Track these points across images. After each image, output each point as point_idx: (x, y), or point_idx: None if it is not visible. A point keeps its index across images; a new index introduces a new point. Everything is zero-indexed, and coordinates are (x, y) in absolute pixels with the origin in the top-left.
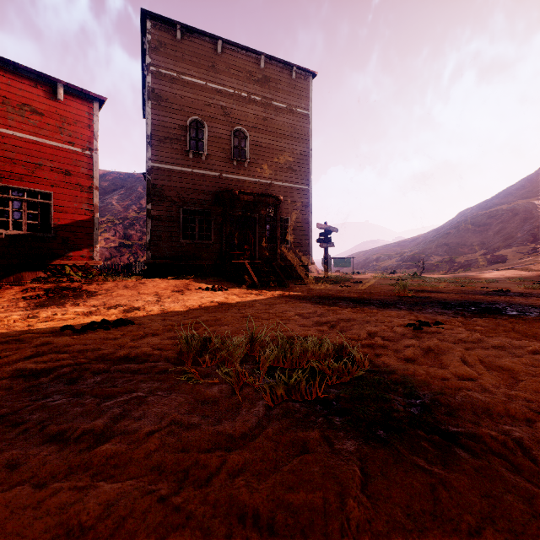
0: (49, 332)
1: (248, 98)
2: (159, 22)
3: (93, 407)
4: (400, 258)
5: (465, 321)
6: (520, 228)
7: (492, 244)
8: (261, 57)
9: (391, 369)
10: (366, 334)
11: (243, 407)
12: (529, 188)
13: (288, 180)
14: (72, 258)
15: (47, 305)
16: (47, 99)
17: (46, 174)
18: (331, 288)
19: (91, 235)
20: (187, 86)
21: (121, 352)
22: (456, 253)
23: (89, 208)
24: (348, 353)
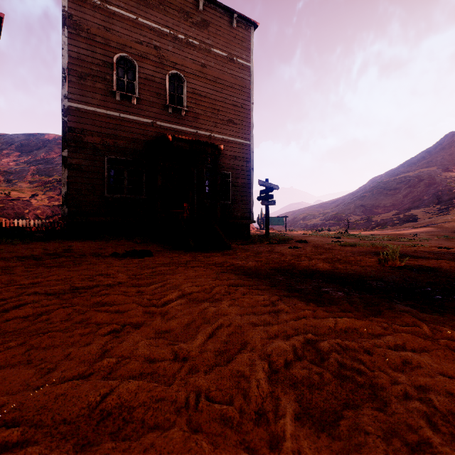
0: None
1: (185, 41)
2: None
3: None
4: (324, 217)
5: None
6: (425, 191)
7: (402, 205)
8: None
9: None
10: None
11: None
12: (429, 159)
13: (228, 134)
14: None
15: None
16: None
17: None
18: (280, 250)
19: None
20: (114, 18)
21: None
22: (371, 213)
23: None
24: None
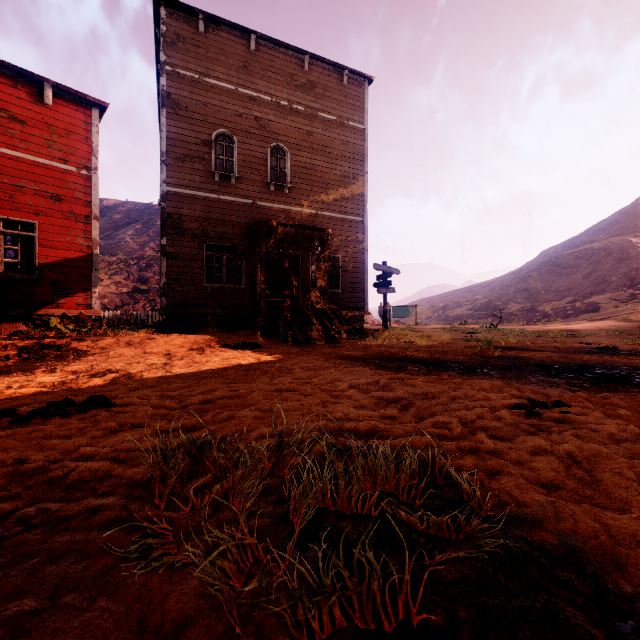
0: None
1: (289, 107)
2: (177, 10)
3: None
4: (471, 306)
5: (590, 397)
6: (614, 270)
7: (581, 289)
8: (304, 57)
9: (531, 517)
10: (460, 425)
11: None
12: (624, 223)
13: (338, 210)
14: (63, 306)
15: (10, 371)
16: (31, 103)
17: (29, 199)
18: (392, 344)
19: (89, 278)
20: (212, 91)
21: (54, 471)
22: (538, 300)
23: (85, 243)
24: (443, 474)
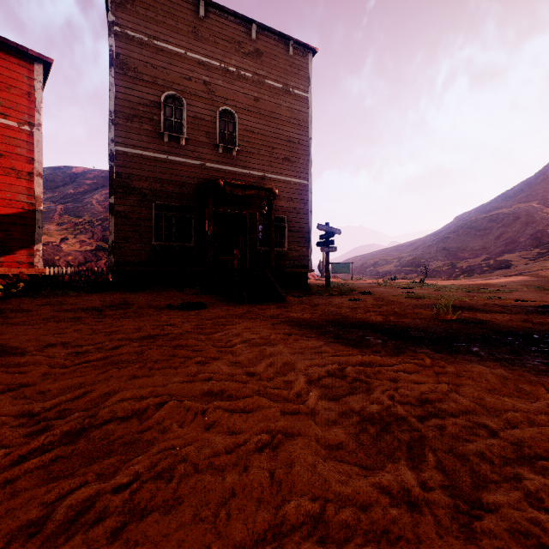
0: None
1: (237, 73)
2: None
3: None
4: (398, 263)
5: None
6: (522, 232)
7: (493, 249)
8: (252, 26)
9: None
10: None
11: None
12: (528, 192)
13: (284, 173)
14: (3, 265)
15: None
16: None
17: None
18: (339, 302)
19: (31, 235)
20: (161, 54)
21: None
22: (456, 258)
23: (28, 200)
24: None
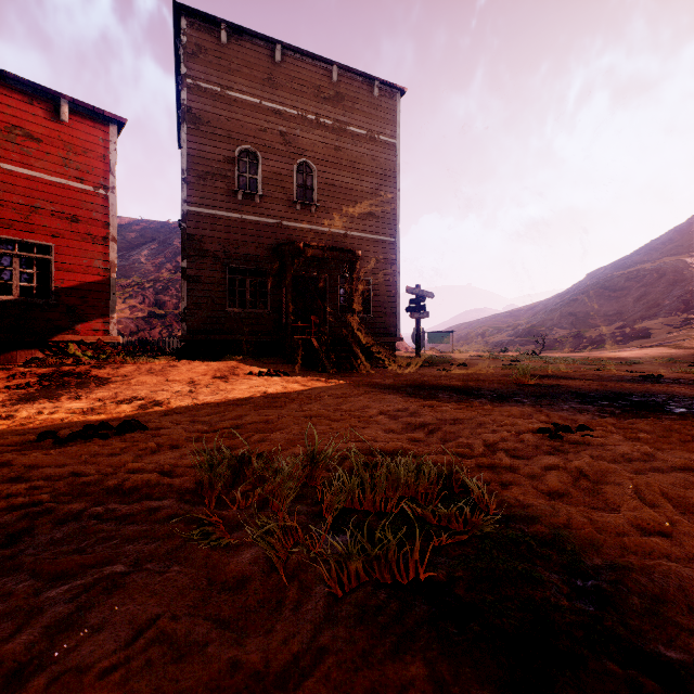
0: (18, 443)
1: (316, 121)
2: (198, 20)
3: (25, 601)
4: (513, 332)
5: (618, 422)
6: (667, 293)
7: (632, 314)
8: (332, 68)
9: (531, 515)
10: (482, 446)
11: (289, 599)
12: (679, 242)
13: (368, 230)
14: (80, 333)
15: (36, 398)
16: (47, 119)
17: (45, 220)
18: (425, 372)
19: (106, 302)
20: (235, 105)
21: (110, 480)
22: (585, 326)
23: (103, 266)
24: (460, 483)
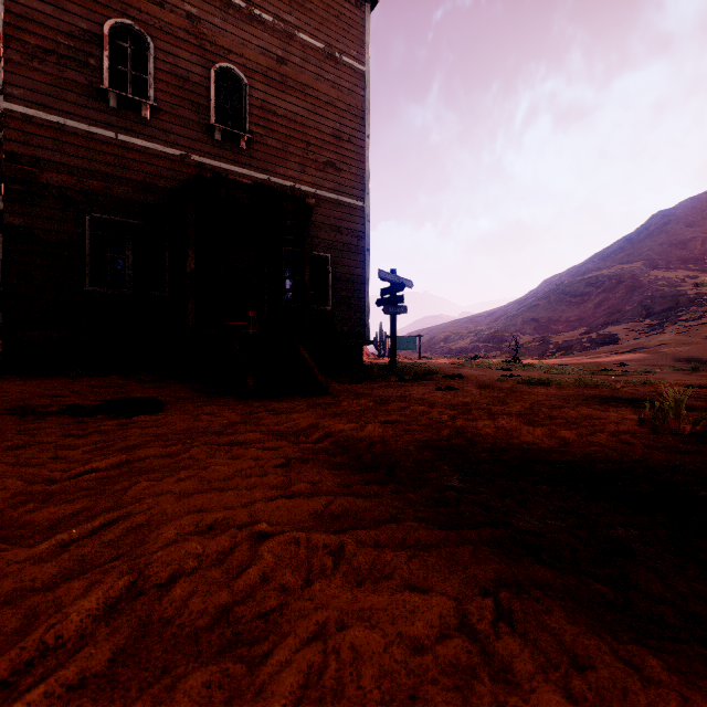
0: None
1: (247, 11)
2: None
3: None
4: (476, 338)
5: None
6: (627, 299)
7: (594, 319)
8: None
9: None
10: None
11: None
12: (630, 251)
13: (326, 186)
14: None
15: None
16: None
17: None
18: (423, 394)
19: None
20: None
21: None
22: (548, 331)
23: None
24: None
